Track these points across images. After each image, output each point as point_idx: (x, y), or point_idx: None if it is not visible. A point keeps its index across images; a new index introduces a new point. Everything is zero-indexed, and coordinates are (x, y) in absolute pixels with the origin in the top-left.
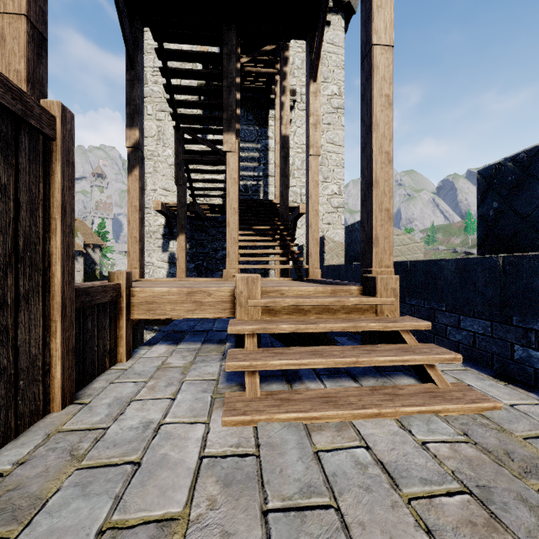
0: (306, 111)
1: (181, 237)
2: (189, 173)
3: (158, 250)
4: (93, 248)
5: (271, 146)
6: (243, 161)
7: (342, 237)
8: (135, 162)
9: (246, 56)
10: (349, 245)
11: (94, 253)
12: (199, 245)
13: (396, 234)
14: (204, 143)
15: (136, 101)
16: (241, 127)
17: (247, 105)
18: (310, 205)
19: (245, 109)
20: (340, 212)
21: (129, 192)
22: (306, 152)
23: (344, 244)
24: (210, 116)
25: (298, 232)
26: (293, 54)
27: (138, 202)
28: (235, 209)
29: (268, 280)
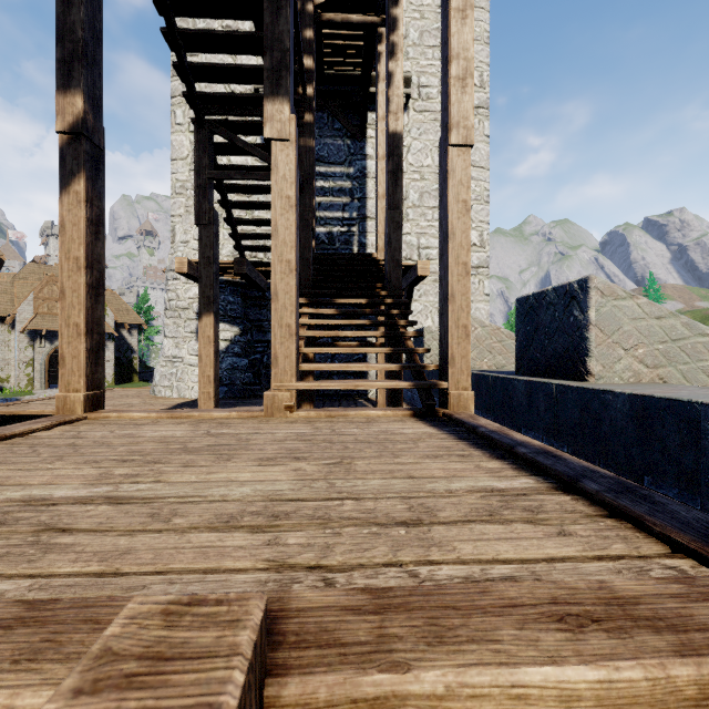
0: (442, 55)
1: (206, 319)
2: (228, 207)
3: (191, 338)
4: (129, 330)
5: (371, 171)
6: (327, 194)
7: (485, 315)
8: (75, 164)
9: (328, 12)
10: (528, 337)
11: (131, 335)
12: (256, 329)
13: (655, 316)
14: (247, 149)
15: (77, 33)
16: (323, 141)
17: (332, 106)
18: (451, 254)
19: (329, 113)
20: (482, 275)
21: (62, 228)
22: (442, 143)
23: (502, 330)
24: (255, 96)
25: (414, 306)
26: (406, 22)
27: (82, 250)
28: (289, 263)
29: (360, 414)
